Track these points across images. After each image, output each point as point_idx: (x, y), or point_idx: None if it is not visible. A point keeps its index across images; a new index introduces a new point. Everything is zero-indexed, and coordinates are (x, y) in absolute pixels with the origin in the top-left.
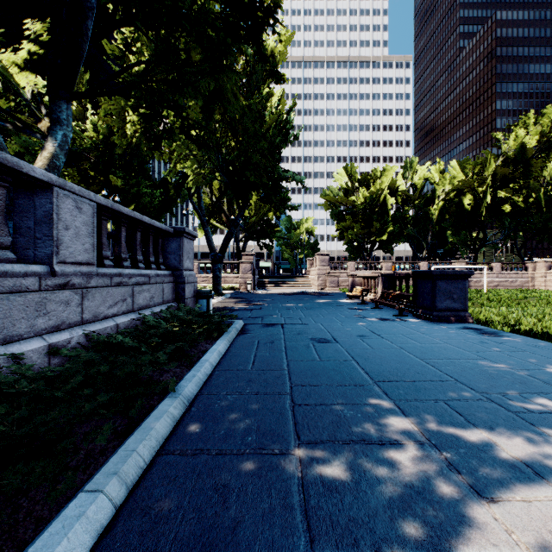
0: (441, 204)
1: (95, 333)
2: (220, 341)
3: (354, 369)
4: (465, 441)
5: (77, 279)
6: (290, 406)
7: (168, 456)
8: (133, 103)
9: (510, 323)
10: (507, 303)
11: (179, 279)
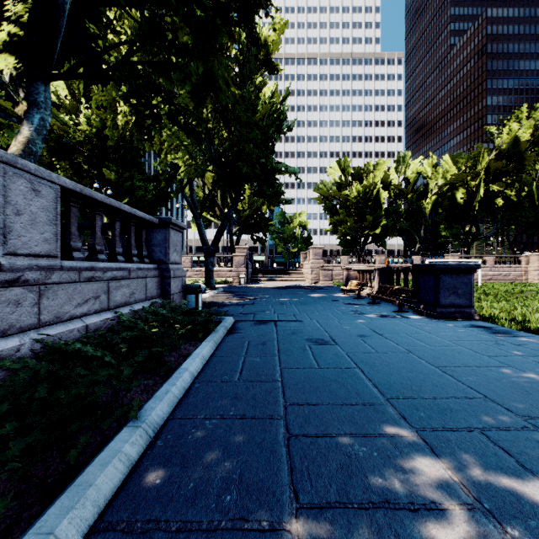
0: (433, 198)
1: (56, 337)
2: (205, 344)
3: (360, 380)
4: (530, 503)
5: (31, 274)
6: (284, 438)
7: (106, 535)
8: (123, 93)
9: (517, 320)
10: (504, 297)
11: (165, 273)
